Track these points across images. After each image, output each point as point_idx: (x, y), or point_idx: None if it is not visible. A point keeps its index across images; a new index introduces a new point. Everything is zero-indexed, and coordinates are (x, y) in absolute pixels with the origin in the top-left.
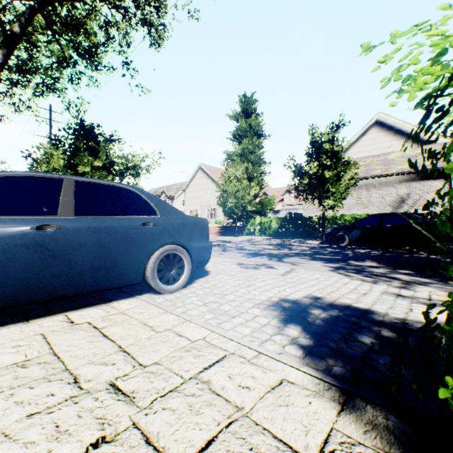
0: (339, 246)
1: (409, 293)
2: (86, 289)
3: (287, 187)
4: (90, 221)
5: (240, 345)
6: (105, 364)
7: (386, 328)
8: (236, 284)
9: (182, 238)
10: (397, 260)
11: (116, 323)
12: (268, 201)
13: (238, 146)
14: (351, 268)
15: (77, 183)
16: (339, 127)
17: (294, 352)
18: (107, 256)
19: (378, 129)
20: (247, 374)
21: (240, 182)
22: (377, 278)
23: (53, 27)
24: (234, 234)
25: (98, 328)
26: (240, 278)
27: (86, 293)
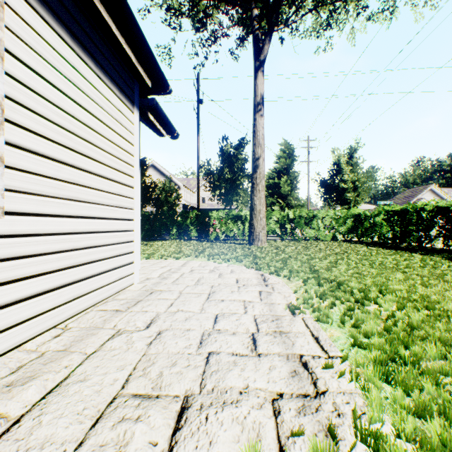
0: None
1: None
2: None
3: None
4: None
5: None
6: None
7: None
8: None
9: None
10: None
11: None
12: None
13: None
14: None
15: None
16: None
17: None
18: None
19: (153, 170)
20: None
21: None
22: None
23: None
24: None
25: None
26: None
27: None
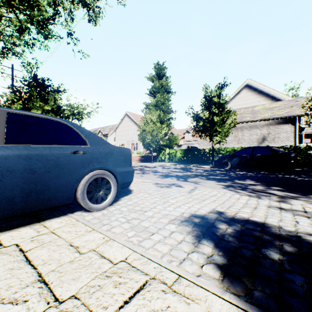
0: (224, 169)
1: (288, 206)
2: (17, 211)
3: (186, 129)
4: (20, 149)
5: (160, 266)
6: (16, 303)
7: (287, 243)
8: (153, 201)
9: (109, 164)
10: (267, 179)
11: (43, 244)
12: (174, 138)
13: (153, 99)
14: (238, 186)
15: (9, 114)
16: (223, 87)
17: (212, 273)
18: (38, 181)
19: (247, 90)
20: (169, 307)
21: (155, 124)
22: (259, 194)
23: (11, 2)
24: (150, 161)
25: (22, 252)
26: (156, 196)
27: (17, 215)
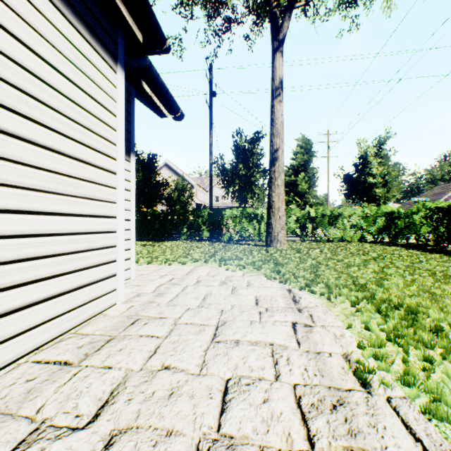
0: None
1: None
2: None
3: None
4: None
5: None
6: None
7: None
8: None
9: None
10: None
11: None
12: None
13: None
14: None
15: None
16: None
17: None
18: None
19: (167, 169)
20: None
21: None
22: None
23: None
24: None
25: None
26: None
27: None
